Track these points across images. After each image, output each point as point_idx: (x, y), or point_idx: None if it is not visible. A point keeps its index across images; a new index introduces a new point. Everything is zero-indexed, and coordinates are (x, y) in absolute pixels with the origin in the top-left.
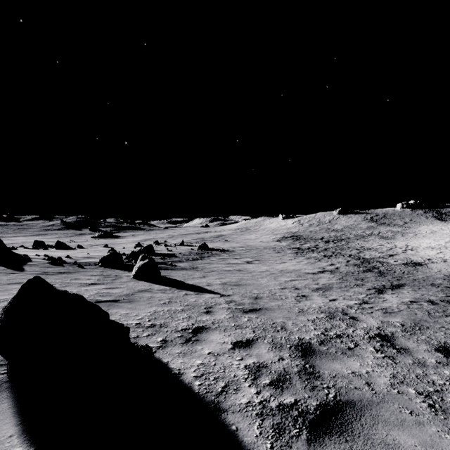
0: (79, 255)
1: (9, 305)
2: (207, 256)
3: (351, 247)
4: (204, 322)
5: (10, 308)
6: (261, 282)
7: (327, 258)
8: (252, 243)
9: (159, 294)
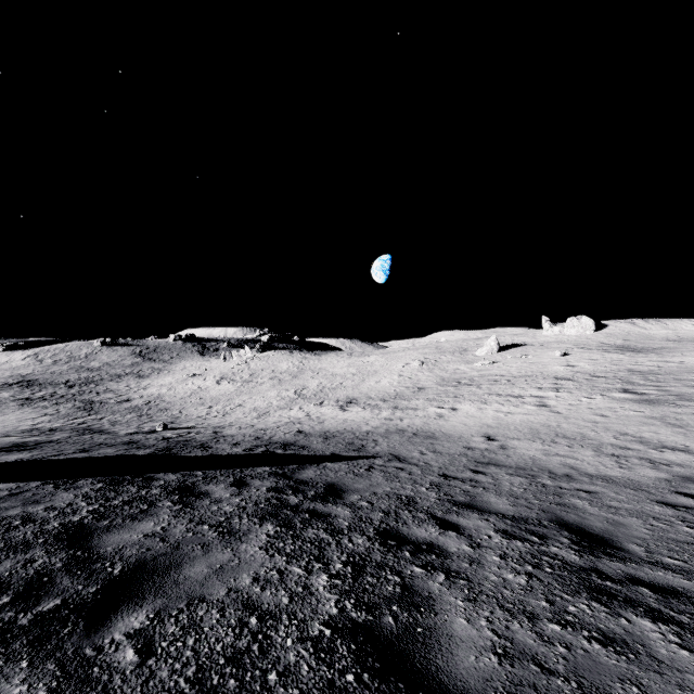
0: None
1: None
2: None
3: (95, 391)
4: None
5: None
6: None
7: (56, 405)
8: None
9: None
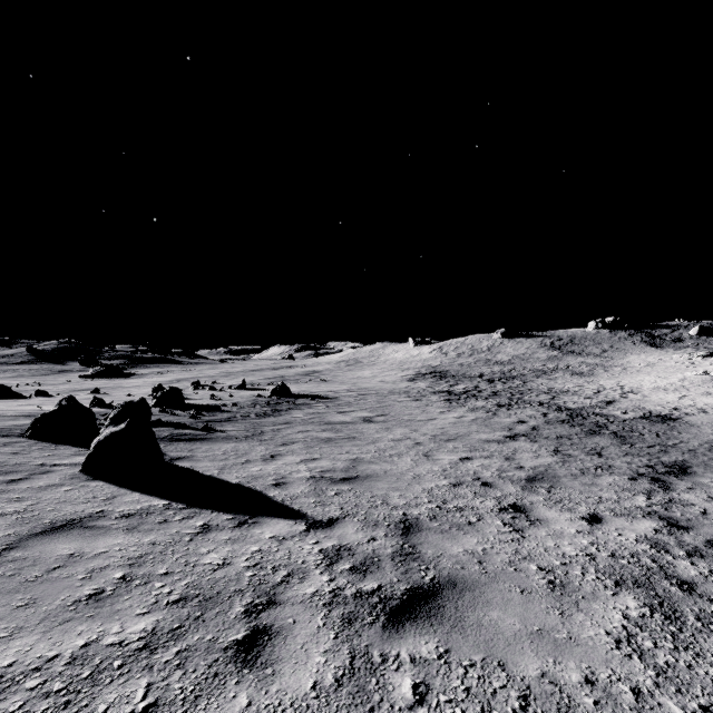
0: (12, 411)
1: None
2: (285, 409)
3: (535, 390)
4: None
5: None
6: (401, 467)
7: (505, 409)
8: (368, 384)
9: (111, 537)
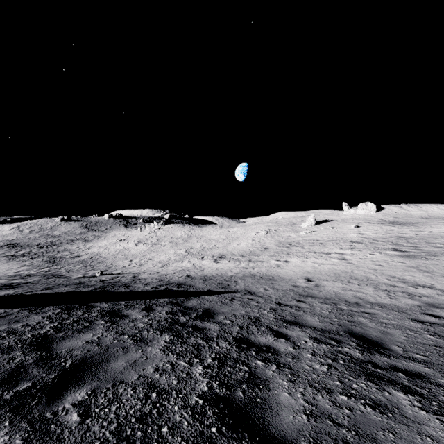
0: None
1: None
2: None
3: (56, 250)
4: None
5: None
6: None
7: (32, 259)
8: None
9: None
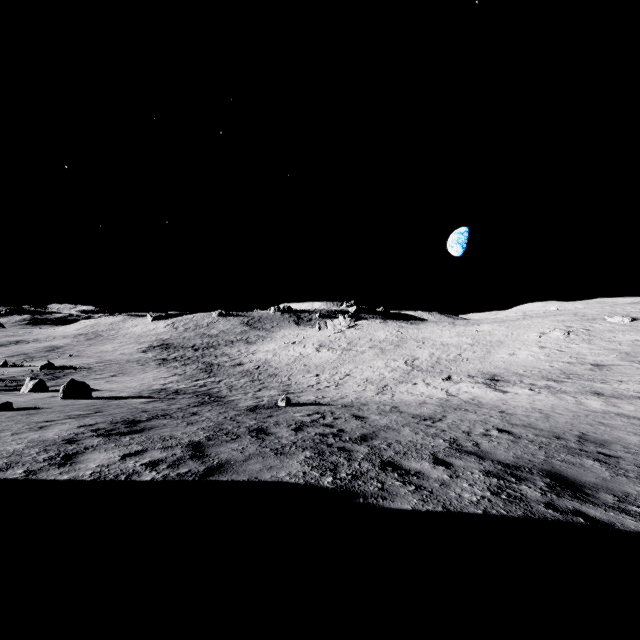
0: None
1: (67, 385)
2: (63, 376)
3: (213, 355)
4: (107, 394)
5: (68, 385)
6: (127, 385)
7: (184, 366)
8: (111, 357)
9: None
